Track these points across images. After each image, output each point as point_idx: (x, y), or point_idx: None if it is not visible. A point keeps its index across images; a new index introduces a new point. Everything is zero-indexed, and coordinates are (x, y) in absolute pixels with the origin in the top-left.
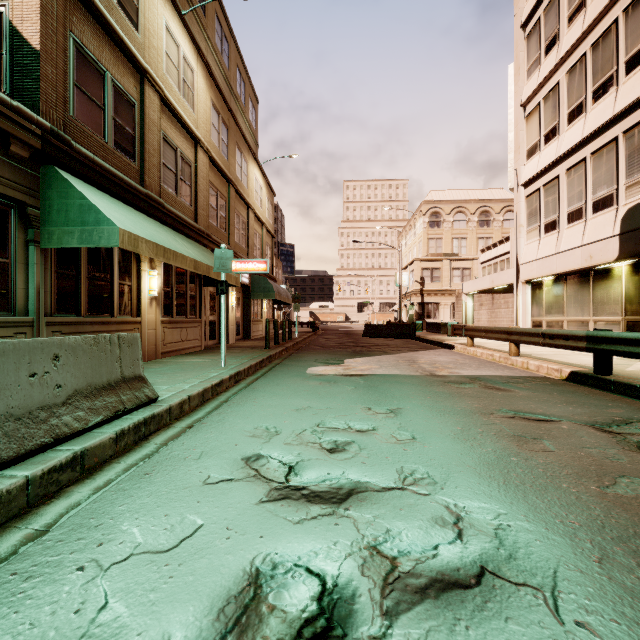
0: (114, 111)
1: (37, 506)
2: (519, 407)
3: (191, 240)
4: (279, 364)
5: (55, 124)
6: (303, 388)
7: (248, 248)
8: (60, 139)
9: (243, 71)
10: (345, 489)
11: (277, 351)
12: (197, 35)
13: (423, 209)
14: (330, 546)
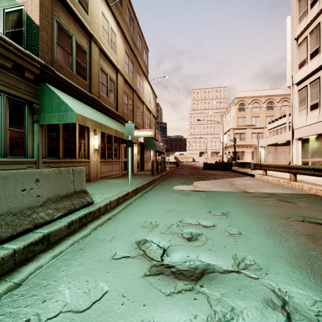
0: (76, 55)
1: (20, 266)
2: (305, 214)
3: (114, 120)
4: (158, 184)
5: (47, 62)
6: (171, 198)
7: (143, 124)
8: (49, 69)
9: (141, 35)
10: (199, 269)
11: (157, 177)
12: (118, 18)
13: (235, 102)
14: (191, 319)
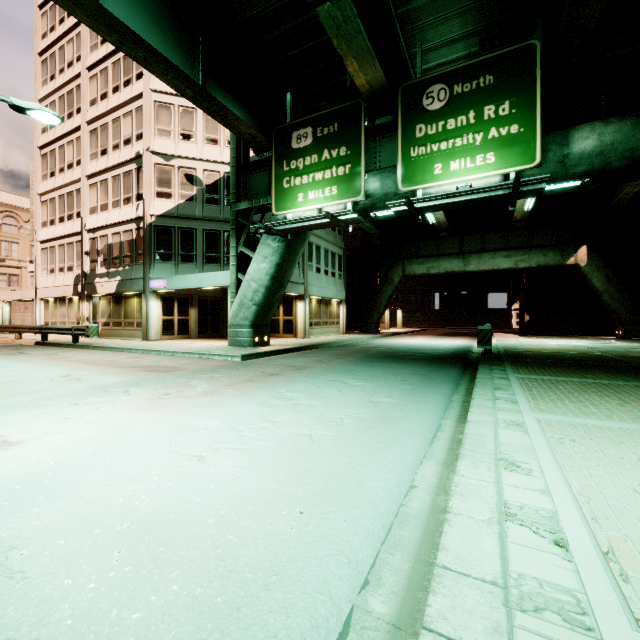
0: None
1: None
2: None
3: None
4: None
5: None
6: None
7: None
8: None
9: None
10: None
11: None
12: None
13: None
14: None
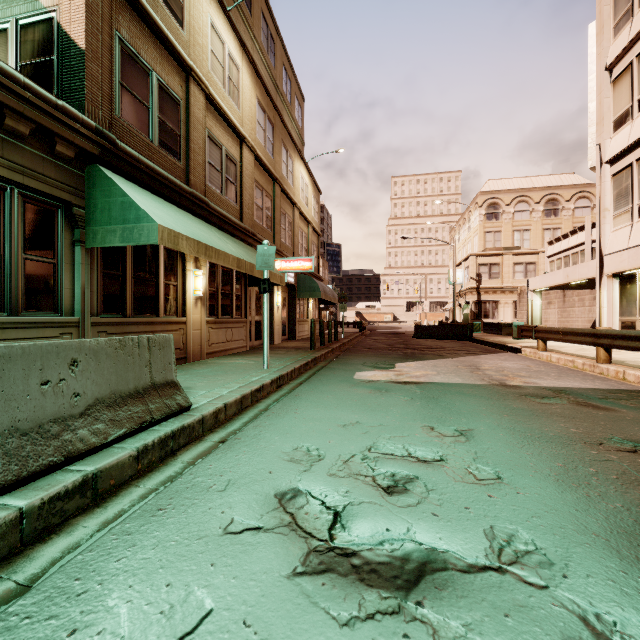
0: (159, 110)
1: (32, 544)
2: (637, 435)
3: (236, 239)
4: (324, 367)
5: (101, 123)
6: (350, 397)
7: (294, 247)
8: (105, 138)
9: (289, 69)
10: (413, 562)
11: (322, 353)
12: (243, 35)
13: (479, 200)
14: None
